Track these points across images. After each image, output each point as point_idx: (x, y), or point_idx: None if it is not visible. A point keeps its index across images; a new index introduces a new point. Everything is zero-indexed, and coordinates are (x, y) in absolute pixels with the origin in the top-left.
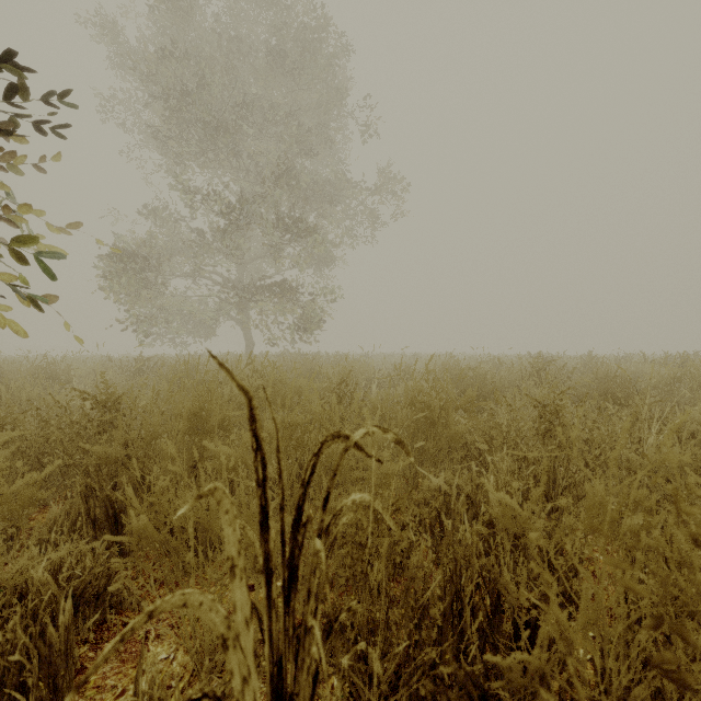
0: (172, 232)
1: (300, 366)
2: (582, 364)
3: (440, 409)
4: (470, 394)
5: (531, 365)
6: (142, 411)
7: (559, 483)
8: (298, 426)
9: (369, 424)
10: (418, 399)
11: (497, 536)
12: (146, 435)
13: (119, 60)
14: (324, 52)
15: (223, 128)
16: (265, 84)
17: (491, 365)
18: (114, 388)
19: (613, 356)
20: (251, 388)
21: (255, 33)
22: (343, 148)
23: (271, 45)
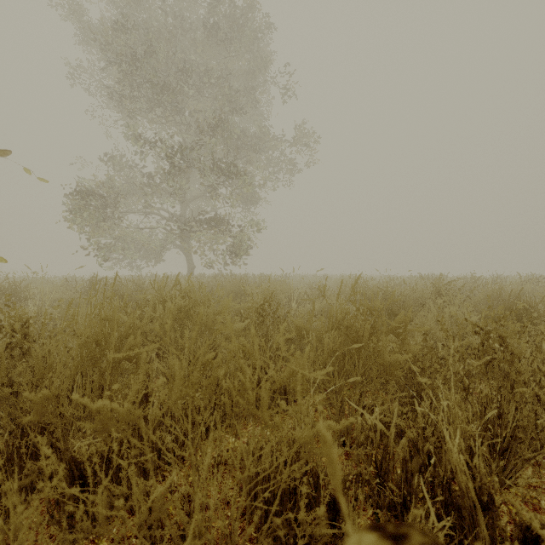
0: (127, 176)
1: (229, 285)
2: (468, 283)
3: (368, 333)
4: (402, 319)
5: (433, 285)
6: (48, 336)
7: (507, 420)
8: (220, 347)
9: (347, 520)
10: (345, 322)
11: (464, 510)
12: (37, 368)
13: (84, 36)
14: (251, 26)
15: (168, 88)
16: (203, 54)
17: (388, 284)
18: (22, 311)
19: (490, 277)
20: (173, 309)
21: (195, 15)
22: (266, 110)
23: (207, 22)
